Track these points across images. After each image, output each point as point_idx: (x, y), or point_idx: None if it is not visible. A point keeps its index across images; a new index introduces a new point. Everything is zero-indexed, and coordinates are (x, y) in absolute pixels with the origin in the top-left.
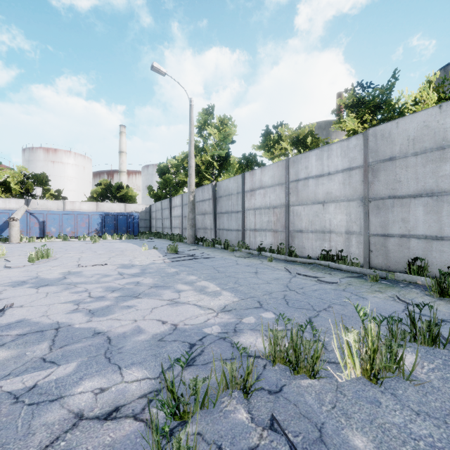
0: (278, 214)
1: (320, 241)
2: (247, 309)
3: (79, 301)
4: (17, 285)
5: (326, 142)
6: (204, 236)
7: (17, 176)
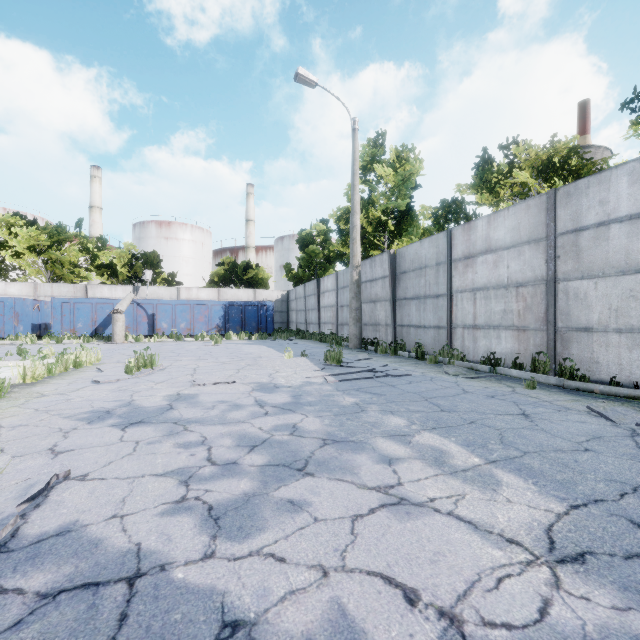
0: (527, 297)
1: None
2: (635, 561)
3: (189, 472)
4: (96, 418)
5: (597, 168)
6: (376, 337)
7: (124, 257)
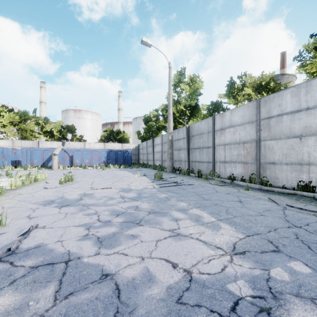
0: (248, 148)
1: (297, 172)
2: (264, 253)
3: (89, 225)
4: (47, 204)
5: (284, 87)
6: (180, 166)
7: (57, 127)
